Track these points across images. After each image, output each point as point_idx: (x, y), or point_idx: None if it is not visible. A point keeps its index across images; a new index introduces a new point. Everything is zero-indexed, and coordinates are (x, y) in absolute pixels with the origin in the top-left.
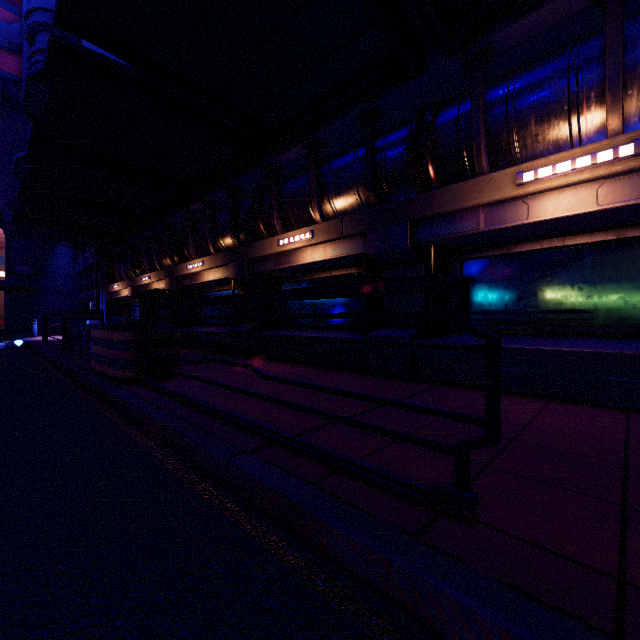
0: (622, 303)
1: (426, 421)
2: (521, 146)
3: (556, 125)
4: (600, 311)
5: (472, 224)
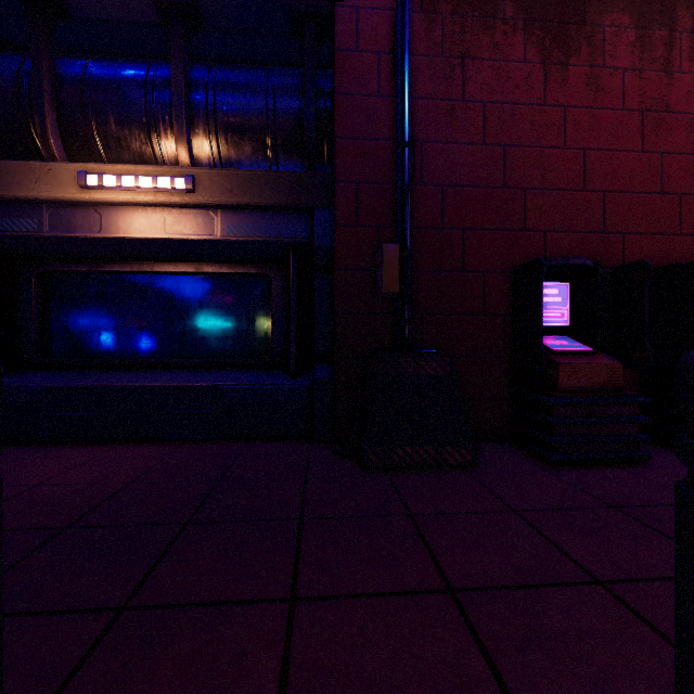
0: (205, 335)
1: None
2: (105, 145)
3: (138, 136)
4: (188, 343)
5: (33, 223)
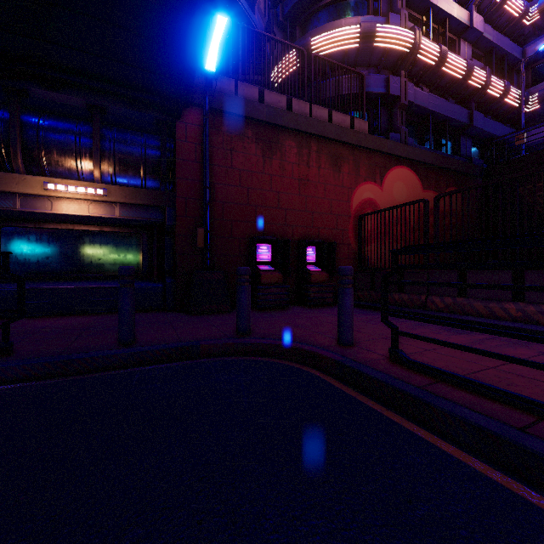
0: (103, 263)
1: None
2: (48, 163)
3: (69, 161)
4: (94, 266)
5: (10, 204)
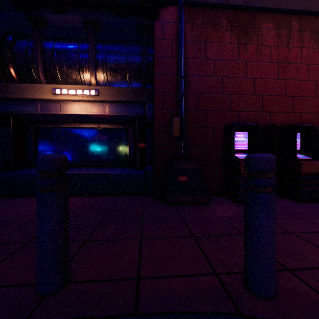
0: (101, 153)
1: None
2: (61, 76)
3: (75, 72)
4: (94, 156)
5: (34, 108)
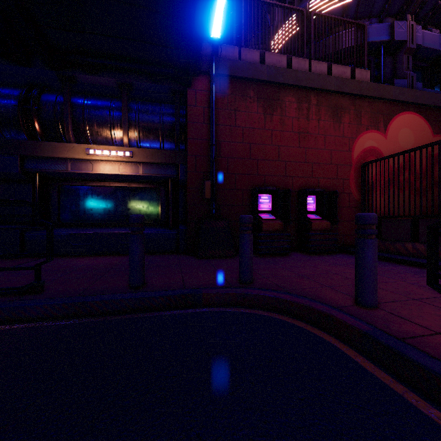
0: (131, 213)
1: (28, 272)
2: (91, 134)
3: (106, 131)
4: (124, 216)
5: (64, 167)
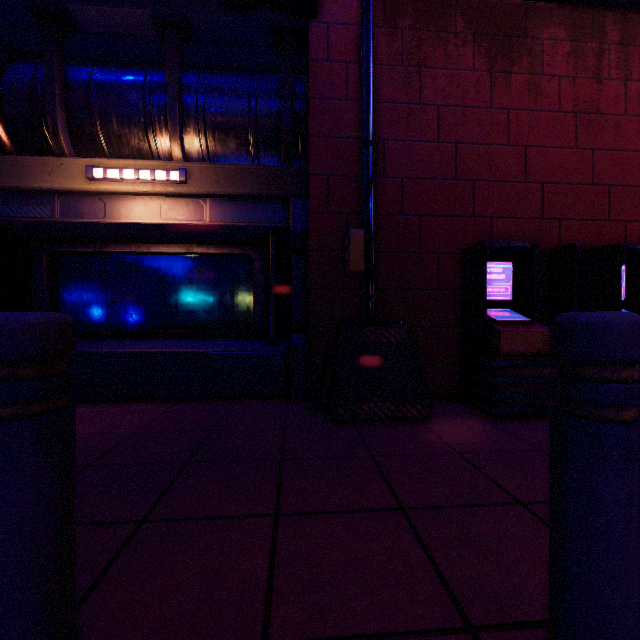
0: (194, 308)
1: None
2: (108, 142)
3: (136, 133)
4: (180, 314)
5: (46, 210)
